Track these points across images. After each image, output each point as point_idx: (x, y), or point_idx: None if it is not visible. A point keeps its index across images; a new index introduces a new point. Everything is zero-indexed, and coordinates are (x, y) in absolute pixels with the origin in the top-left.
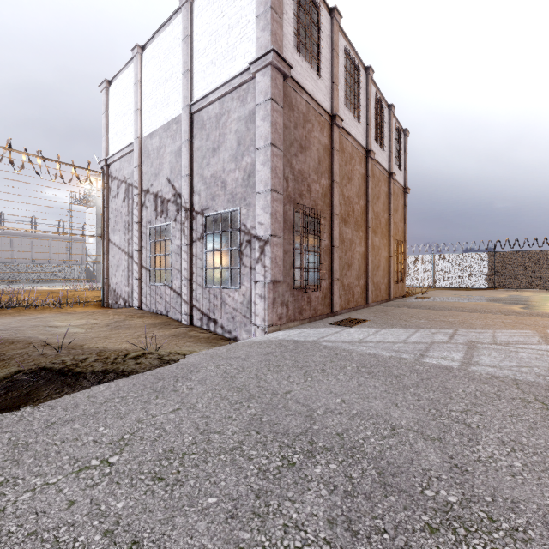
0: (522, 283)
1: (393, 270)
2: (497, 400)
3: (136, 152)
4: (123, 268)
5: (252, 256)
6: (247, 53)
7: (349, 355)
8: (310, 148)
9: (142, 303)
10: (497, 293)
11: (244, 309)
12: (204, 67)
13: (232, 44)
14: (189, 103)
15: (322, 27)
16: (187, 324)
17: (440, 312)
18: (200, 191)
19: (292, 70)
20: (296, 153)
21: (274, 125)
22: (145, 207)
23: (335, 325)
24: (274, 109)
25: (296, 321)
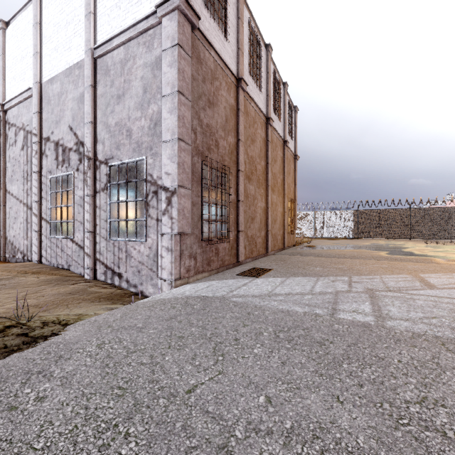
0: (377, 234)
1: (286, 223)
2: (442, 373)
3: (35, 97)
4: (21, 219)
5: (159, 208)
6: None
7: (262, 314)
8: (218, 105)
9: (42, 256)
10: (361, 242)
11: (151, 262)
12: (108, 10)
13: None
14: (92, 47)
15: None
16: (90, 279)
17: (329, 259)
18: (104, 140)
19: (200, 24)
20: (204, 106)
21: (181, 73)
22: (45, 155)
23: (243, 276)
24: (181, 56)
25: (204, 272)
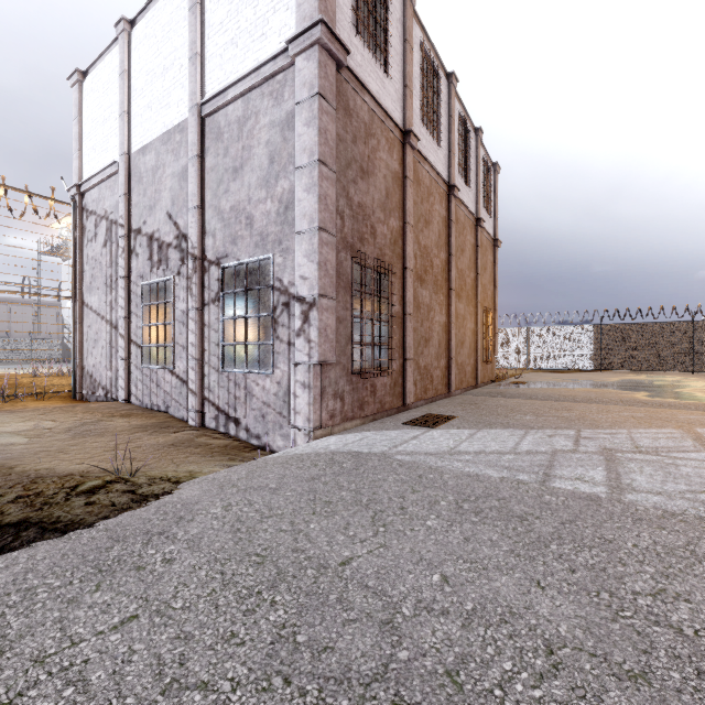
0: (635, 363)
1: (481, 347)
2: (697, 563)
3: (122, 174)
4: (103, 343)
5: (291, 326)
6: (284, 28)
7: (439, 478)
8: (375, 174)
9: (131, 394)
10: (606, 376)
11: (280, 403)
12: (221, 49)
13: (261, 14)
14: (198, 102)
15: (390, 7)
16: (196, 426)
17: (547, 403)
18: (215, 231)
19: (349, 59)
20: (355, 178)
21: (323, 133)
22: (135, 254)
23: (412, 425)
24: (323, 109)
25: (355, 419)
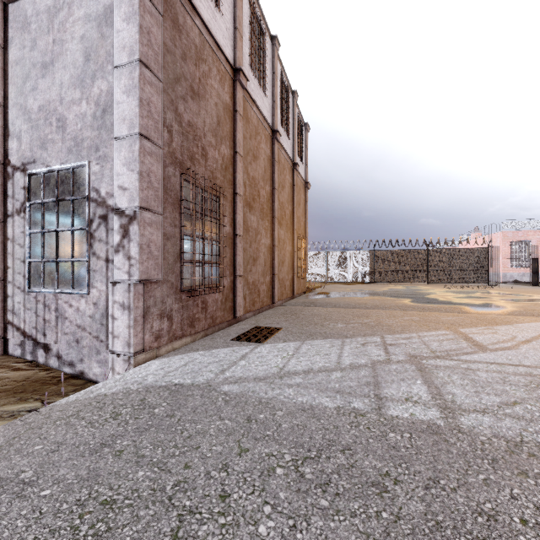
0: (394, 277)
1: (296, 266)
2: None
3: None
4: None
5: (109, 241)
6: None
7: (271, 419)
8: (207, 99)
9: None
10: (379, 287)
11: (96, 326)
12: None
13: None
14: None
15: None
16: None
17: (350, 311)
18: (20, 133)
19: None
20: (185, 96)
21: (145, 33)
22: None
23: (241, 341)
24: (145, 7)
25: (185, 336)
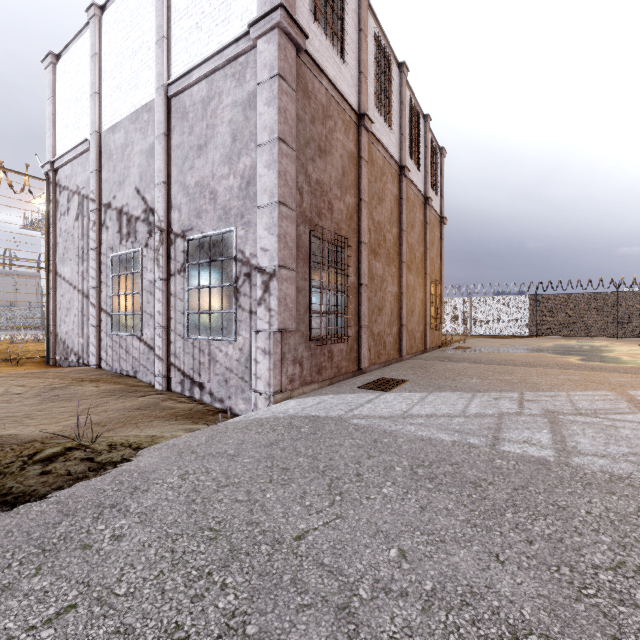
0: (566, 330)
1: (429, 315)
2: None
3: (93, 151)
4: (75, 311)
5: (252, 296)
6: (245, 13)
7: (394, 442)
8: (332, 153)
9: (102, 360)
10: (541, 342)
11: (242, 369)
12: (186, 33)
13: None
14: (165, 83)
15: None
16: (162, 390)
17: (491, 367)
18: (180, 205)
19: (307, 44)
20: (313, 156)
21: (282, 113)
22: (105, 227)
23: (366, 389)
24: (282, 90)
25: (313, 383)
